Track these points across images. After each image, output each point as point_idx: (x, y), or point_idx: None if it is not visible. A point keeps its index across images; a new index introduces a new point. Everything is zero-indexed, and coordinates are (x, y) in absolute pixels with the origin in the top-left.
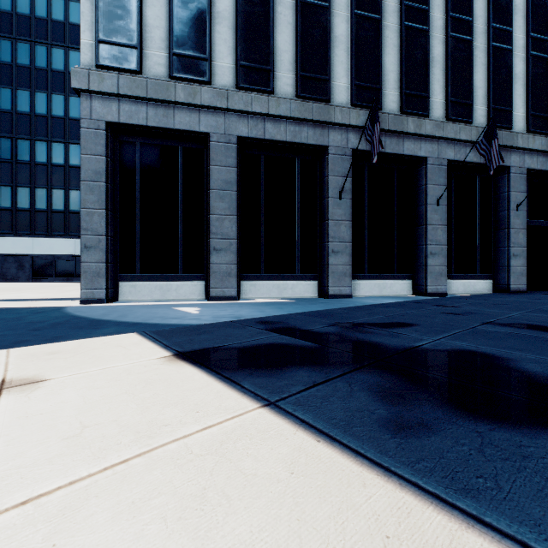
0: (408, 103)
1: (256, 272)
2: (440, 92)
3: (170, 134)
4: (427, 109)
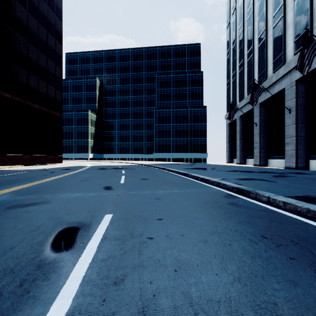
0: (274, 67)
1: (249, 156)
2: (291, 41)
3: (235, 121)
4: (282, 61)
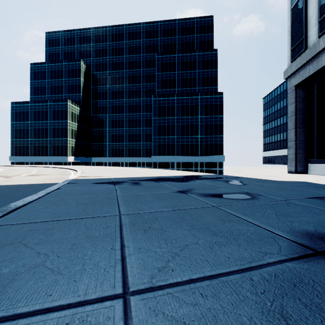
0: None
1: None
2: None
3: (324, 70)
4: None
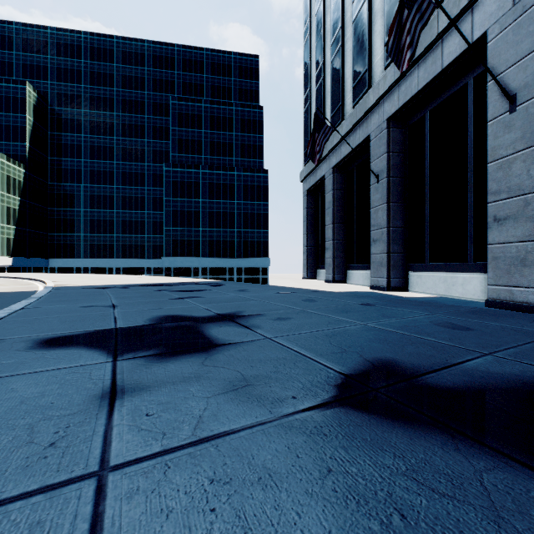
0: None
1: (353, 263)
2: None
3: (321, 183)
4: None
